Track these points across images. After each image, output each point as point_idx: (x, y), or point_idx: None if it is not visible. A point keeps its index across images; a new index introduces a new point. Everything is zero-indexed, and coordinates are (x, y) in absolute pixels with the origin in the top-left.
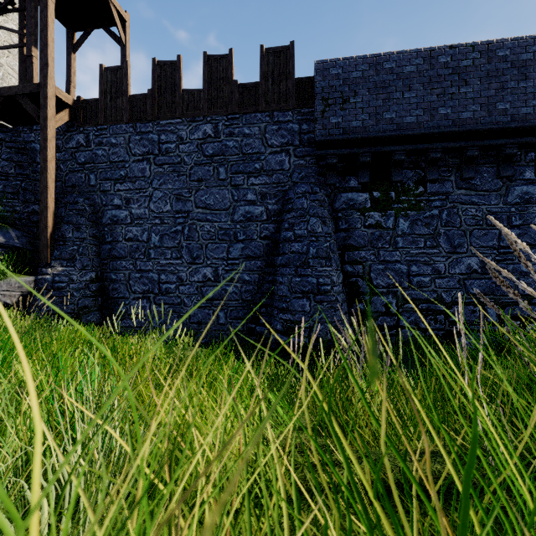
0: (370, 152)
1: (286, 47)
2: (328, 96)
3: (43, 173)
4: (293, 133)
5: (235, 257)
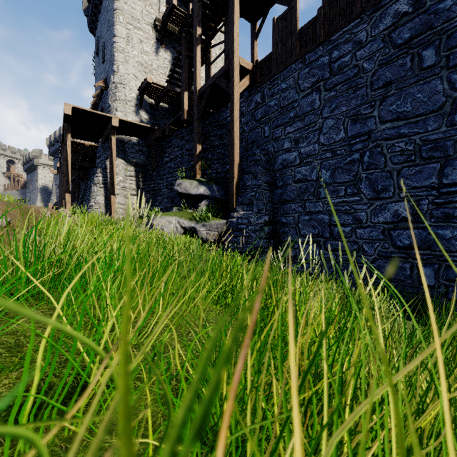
0: None
1: None
2: None
3: (231, 133)
4: None
5: None
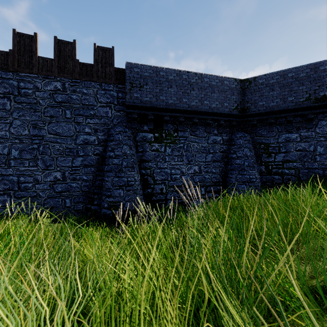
0: (153, 114)
1: (109, 48)
2: (133, 82)
3: None
4: (113, 97)
5: (77, 165)
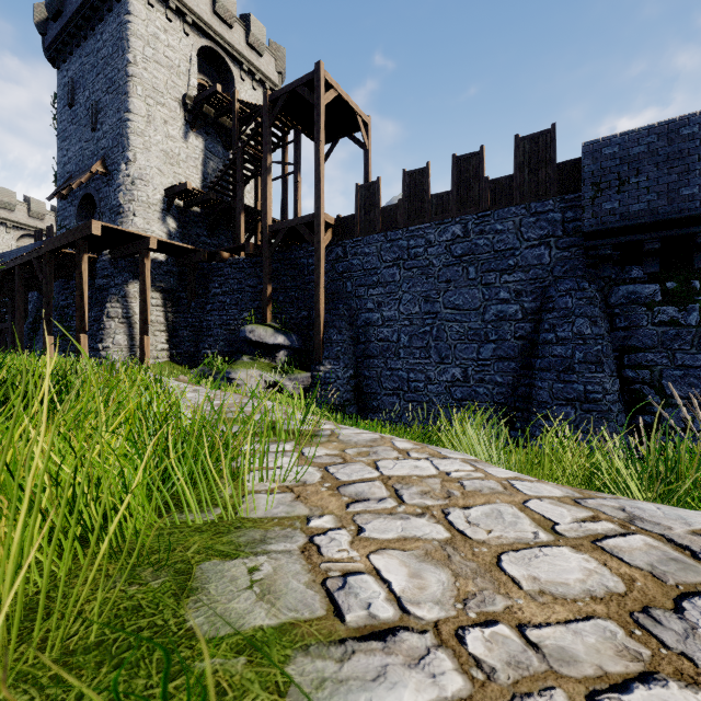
0: (659, 238)
1: (545, 131)
2: (600, 180)
3: (317, 288)
4: (554, 223)
5: (486, 358)
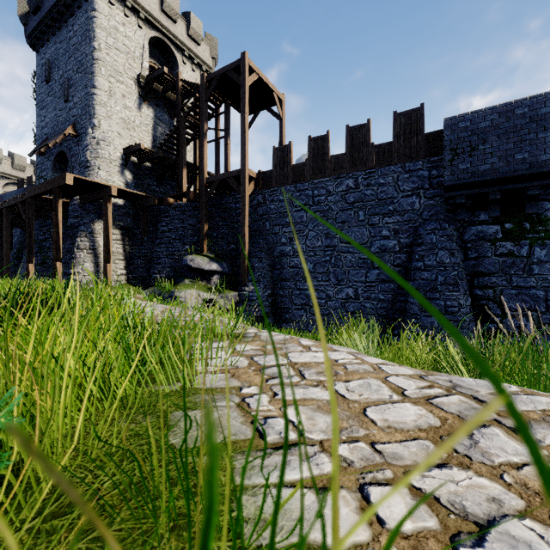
0: (500, 190)
1: (416, 109)
2: (456, 147)
3: (243, 226)
4: (423, 179)
5: (372, 281)
